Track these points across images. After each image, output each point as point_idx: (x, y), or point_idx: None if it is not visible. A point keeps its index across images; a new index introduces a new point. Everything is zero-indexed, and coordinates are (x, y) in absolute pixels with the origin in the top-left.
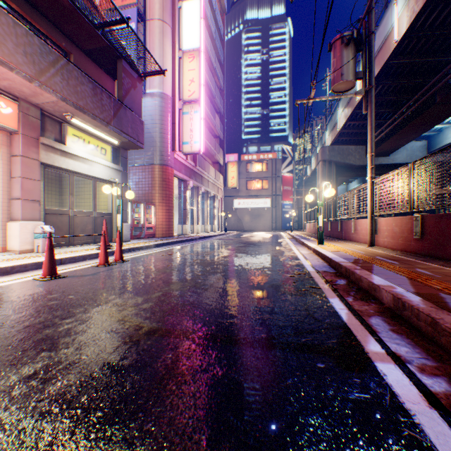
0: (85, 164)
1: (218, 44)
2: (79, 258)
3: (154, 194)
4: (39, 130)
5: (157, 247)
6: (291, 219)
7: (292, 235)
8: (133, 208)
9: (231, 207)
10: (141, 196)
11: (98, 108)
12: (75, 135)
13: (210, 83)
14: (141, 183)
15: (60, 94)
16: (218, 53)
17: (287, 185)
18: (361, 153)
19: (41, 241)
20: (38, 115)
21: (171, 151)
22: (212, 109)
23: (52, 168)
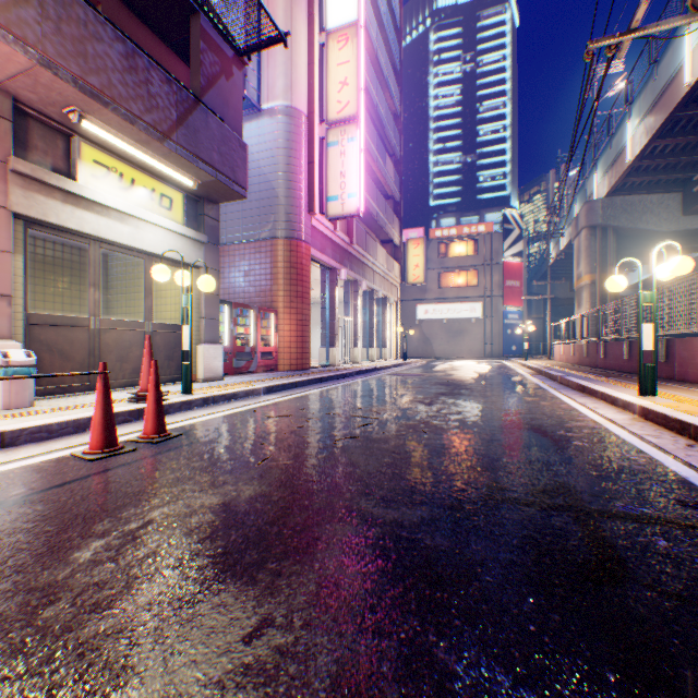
0: (123, 224)
1: (391, 35)
2: (63, 429)
3: (275, 293)
4: (6, 141)
5: (270, 393)
6: (519, 338)
7: (535, 368)
8: (234, 316)
9: (412, 318)
10: (253, 297)
11: (139, 99)
12: (100, 163)
13: (377, 100)
14: (253, 273)
15: (37, 51)
16: (390, 52)
17: (511, 279)
18: (672, 207)
19: (1, 384)
20: (4, 109)
21: (306, 214)
22: (380, 146)
23: (46, 228)
